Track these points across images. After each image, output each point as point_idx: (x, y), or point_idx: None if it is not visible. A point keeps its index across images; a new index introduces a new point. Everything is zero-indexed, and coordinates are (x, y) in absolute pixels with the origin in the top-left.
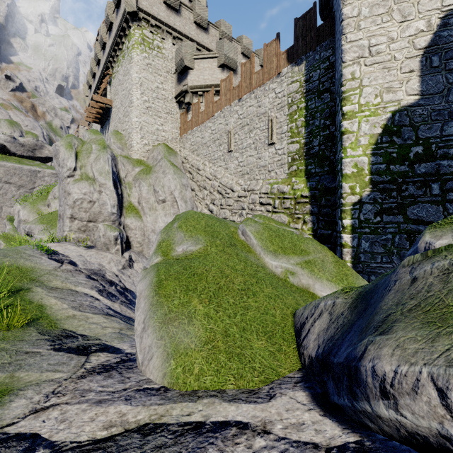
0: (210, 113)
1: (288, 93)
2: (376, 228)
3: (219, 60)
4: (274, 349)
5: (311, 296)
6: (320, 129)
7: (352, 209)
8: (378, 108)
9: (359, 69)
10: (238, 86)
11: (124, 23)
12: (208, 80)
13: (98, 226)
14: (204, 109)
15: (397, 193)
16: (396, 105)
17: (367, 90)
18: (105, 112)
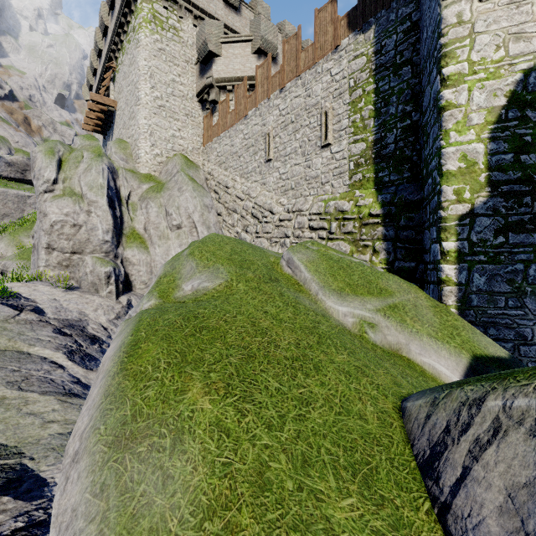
0: (242, 112)
1: (349, 72)
2: (498, 254)
3: (253, 44)
4: (383, 522)
5: (406, 364)
6: (398, 118)
7: (458, 225)
8: (500, 66)
9: (469, 7)
10: (279, 72)
11: None
12: (239, 70)
13: (84, 260)
14: (235, 107)
15: (532, 198)
16: (530, 60)
17: (482, 40)
18: (108, 117)
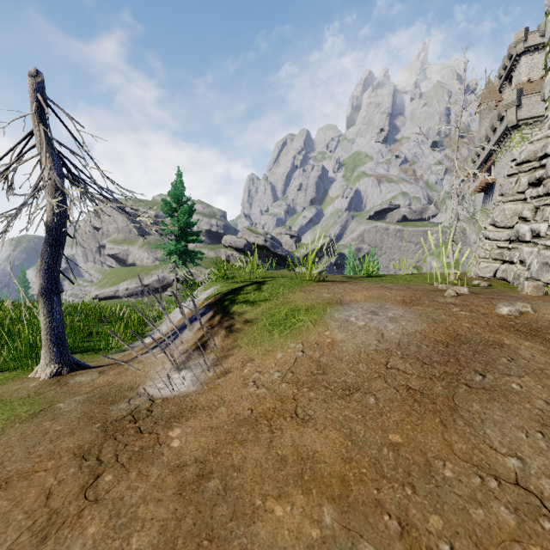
0: None
1: None
2: None
3: None
4: None
5: None
6: None
7: None
8: None
9: None
10: None
11: (506, 131)
12: None
13: None
14: None
15: None
16: None
17: None
18: (489, 185)
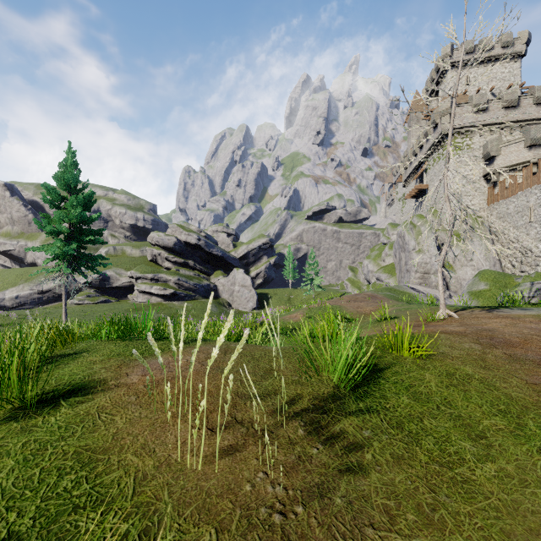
0: (514, 191)
1: None
2: None
3: (525, 143)
4: None
5: None
6: None
7: None
8: None
9: None
10: (536, 176)
11: (440, 139)
12: (514, 160)
13: (430, 276)
14: (509, 188)
15: None
16: None
17: None
18: (421, 192)
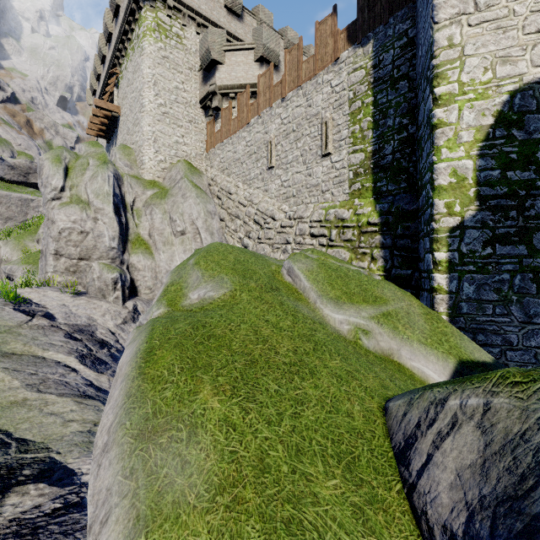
0: (245, 119)
1: (349, 84)
2: (486, 264)
3: (256, 52)
4: (361, 498)
5: (397, 368)
6: (395, 130)
7: (448, 236)
8: (488, 88)
9: (459, 31)
10: (281, 81)
11: (134, 4)
12: (242, 78)
13: (91, 266)
14: (237, 114)
15: (518, 212)
16: (515, 82)
17: (471, 62)
18: (112, 122)
